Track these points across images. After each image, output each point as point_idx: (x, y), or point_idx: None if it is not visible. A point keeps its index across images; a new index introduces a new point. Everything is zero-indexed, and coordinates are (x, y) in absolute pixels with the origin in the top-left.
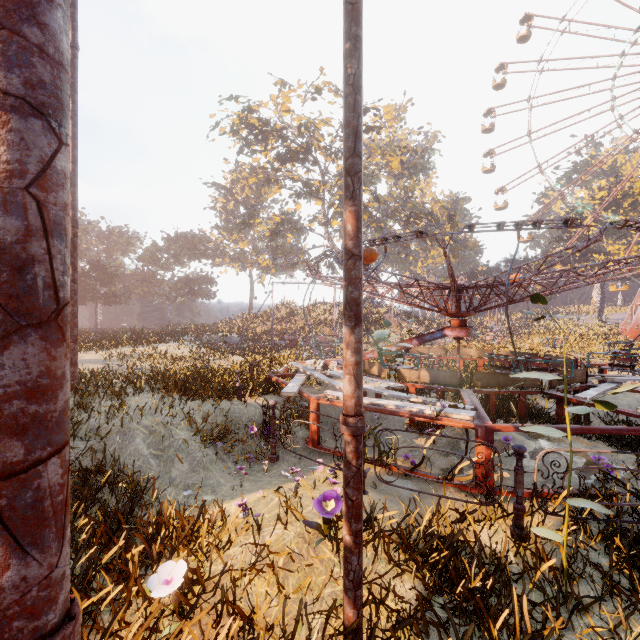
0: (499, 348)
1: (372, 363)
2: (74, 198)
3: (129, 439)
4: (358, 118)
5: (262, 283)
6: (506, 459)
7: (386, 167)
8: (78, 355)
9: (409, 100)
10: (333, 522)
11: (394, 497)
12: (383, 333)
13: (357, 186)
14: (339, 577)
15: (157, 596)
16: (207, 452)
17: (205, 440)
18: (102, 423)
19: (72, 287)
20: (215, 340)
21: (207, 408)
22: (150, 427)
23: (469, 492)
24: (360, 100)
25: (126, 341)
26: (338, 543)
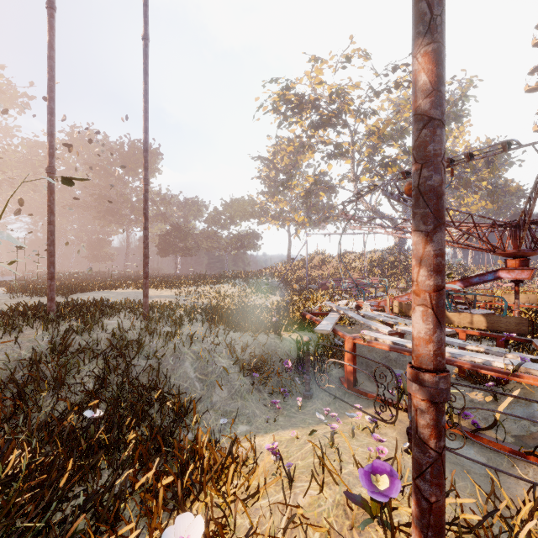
0: None
1: (411, 305)
2: (146, 161)
3: (180, 362)
4: None
5: (298, 236)
6: None
7: None
8: (159, 292)
9: None
10: (387, 506)
11: (454, 465)
12: None
13: (437, 11)
14: None
15: None
16: (245, 381)
17: (243, 370)
18: (161, 346)
19: (144, 233)
20: (259, 283)
21: (246, 339)
22: (197, 353)
23: None
24: None
25: (193, 282)
26: (393, 535)
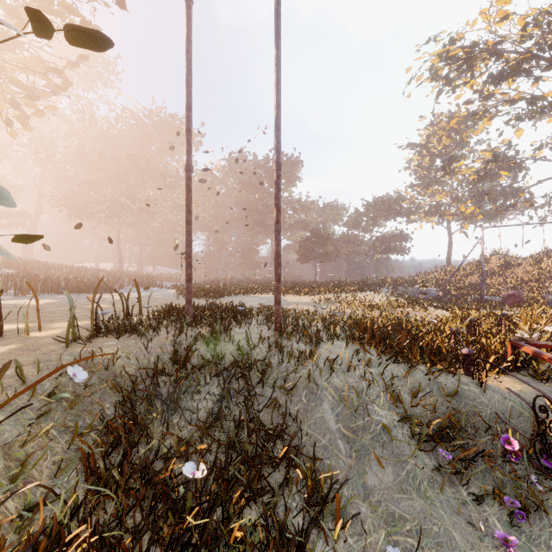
0: None
1: None
2: (278, 141)
3: (315, 400)
4: None
5: (464, 233)
6: None
7: None
8: (297, 298)
9: None
10: None
11: None
12: None
13: None
14: None
15: None
16: (421, 458)
17: (418, 437)
18: (291, 370)
19: (276, 228)
20: (411, 292)
21: (416, 378)
22: (340, 390)
23: None
24: None
25: (332, 288)
26: None
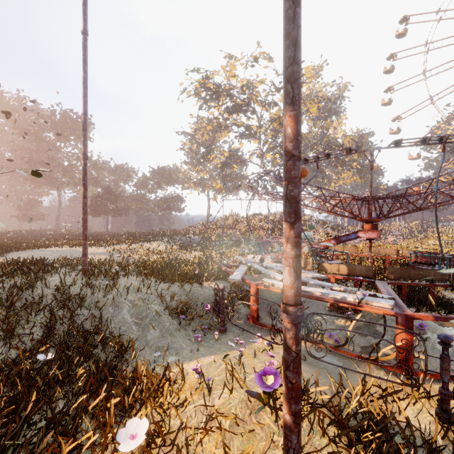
0: (404, 248)
1: None
2: (85, 139)
3: (118, 310)
4: (297, 29)
5: (216, 200)
6: (421, 342)
7: (307, 112)
8: (93, 249)
9: (324, 61)
10: (272, 395)
11: (321, 369)
12: (308, 234)
13: (296, 92)
14: (278, 445)
15: (123, 449)
16: (173, 322)
17: (172, 313)
18: (101, 297)
19: (84, 201)
20: (183, 240)
21: (174, 289)
22: (133, 301)
23: (388, 370)
24: (299, 12)
25: (124, 240)
26: (276, 413)
